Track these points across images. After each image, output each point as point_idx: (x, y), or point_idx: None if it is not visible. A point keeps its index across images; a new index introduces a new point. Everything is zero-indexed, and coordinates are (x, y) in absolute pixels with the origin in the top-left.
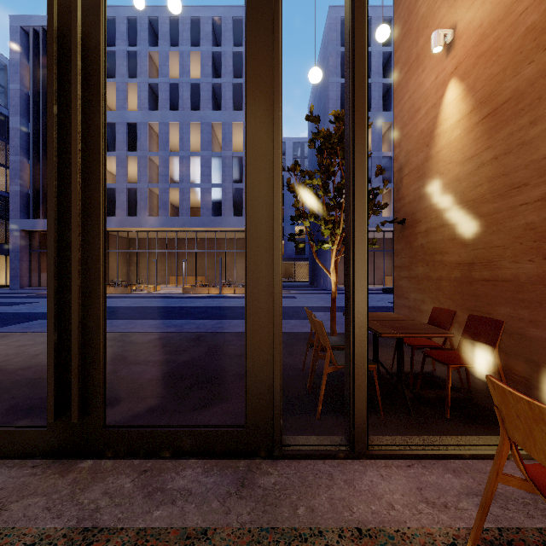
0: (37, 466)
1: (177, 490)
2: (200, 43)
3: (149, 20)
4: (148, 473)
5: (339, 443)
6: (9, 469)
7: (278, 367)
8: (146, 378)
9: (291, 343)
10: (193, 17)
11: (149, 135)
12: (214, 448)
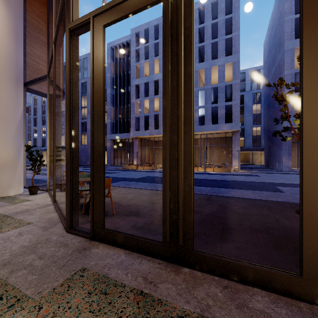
0: (160, 263)
1: (258, 310)
2: None
3: None
4: (229, 289)
5: None
6: (148, 261)
7: None
8: None
9: (280, 209)
10: None
11: None
12: (273, 285)
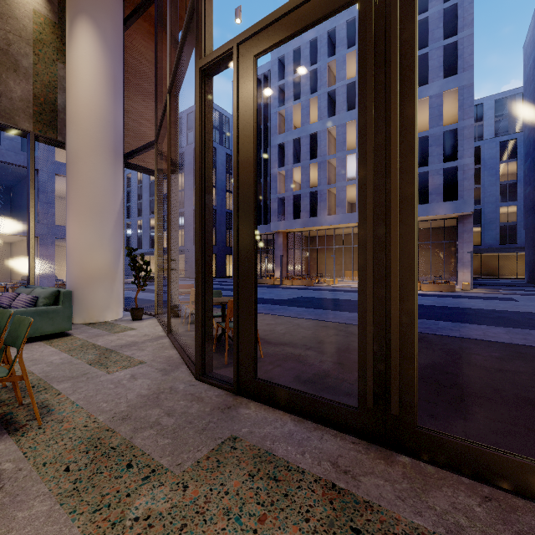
0: (356, 443)
1: None
2: None
3: (328, 34)
4: (495, 503)
5: None
6: (334, 437)
7: None
8: None
9: None
10: None
11: (328, 140)
12: None
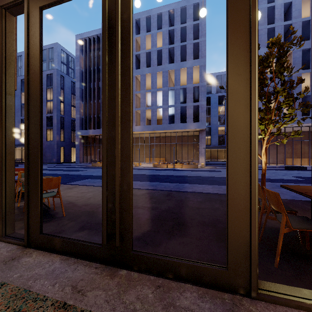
0: (98, 268)
1: (184, 308)
2: (162, 27)
3: (136, 21)
4: (161, 289)
5: (310, 297)
6: (84, 267)
7: (255, 228)
8: (145, 217)
9: None
10: (158, 13)
11: (136, 82)
12: (203, 279)
